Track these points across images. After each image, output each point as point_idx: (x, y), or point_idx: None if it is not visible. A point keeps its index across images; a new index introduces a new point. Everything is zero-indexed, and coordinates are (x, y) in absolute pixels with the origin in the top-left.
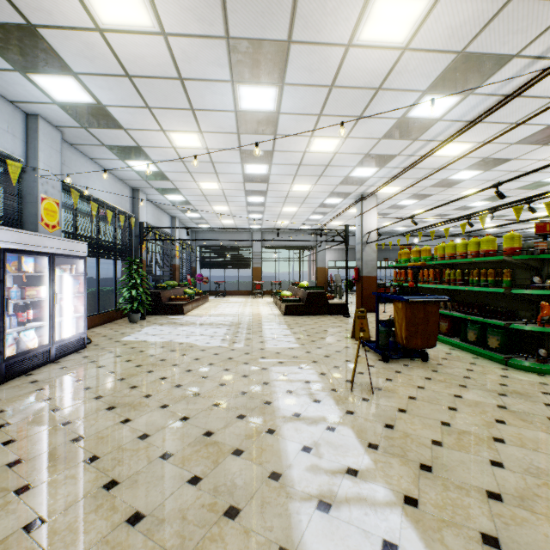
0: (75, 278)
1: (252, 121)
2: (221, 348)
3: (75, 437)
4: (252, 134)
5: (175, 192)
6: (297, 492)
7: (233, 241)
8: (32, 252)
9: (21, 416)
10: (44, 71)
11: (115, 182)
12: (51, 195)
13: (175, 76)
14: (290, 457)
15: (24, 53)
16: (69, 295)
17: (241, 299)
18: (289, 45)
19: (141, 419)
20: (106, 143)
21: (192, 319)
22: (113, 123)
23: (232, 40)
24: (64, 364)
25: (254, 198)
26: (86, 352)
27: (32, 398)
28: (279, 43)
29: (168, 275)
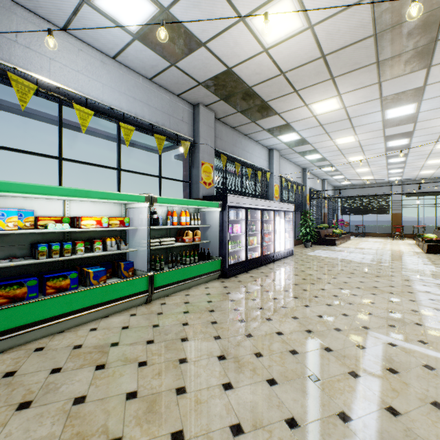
0: (288, 221)
1: (395, 121)
2: (371, 264)
3: (317, 278)
4: (394, 127)
5: (329, 166)
6: (423, 305)
7: (371, 192)
8: (280, 210)
9: (292, 270)
10: (284, 134)
11: (295, 168)
12: (276, 183)
13: (346, 118)
14: (421, 299)
15: (280, 131)
16: (288, 229)
17: (379, 240)
18: (424, 87)
19: (340, 279)
20: (297, 151)
21: (343, 249)
22: (305, 143)
23: (383, 97)
24: (290, 259)
25: (394, 160)
26: (295, 257)
27: (290, 267)
28: (417, 88)
29: (320, 220)
